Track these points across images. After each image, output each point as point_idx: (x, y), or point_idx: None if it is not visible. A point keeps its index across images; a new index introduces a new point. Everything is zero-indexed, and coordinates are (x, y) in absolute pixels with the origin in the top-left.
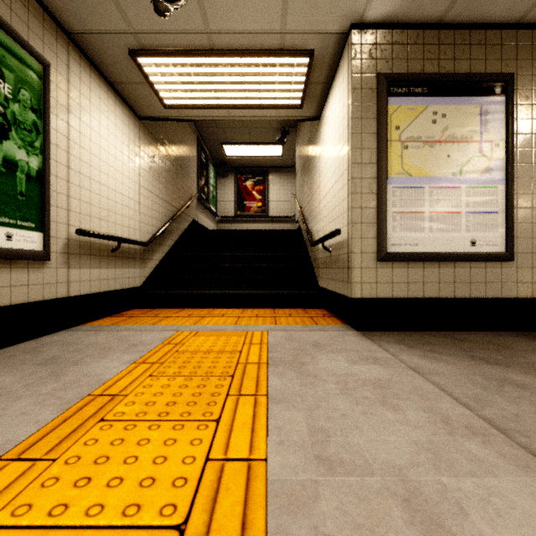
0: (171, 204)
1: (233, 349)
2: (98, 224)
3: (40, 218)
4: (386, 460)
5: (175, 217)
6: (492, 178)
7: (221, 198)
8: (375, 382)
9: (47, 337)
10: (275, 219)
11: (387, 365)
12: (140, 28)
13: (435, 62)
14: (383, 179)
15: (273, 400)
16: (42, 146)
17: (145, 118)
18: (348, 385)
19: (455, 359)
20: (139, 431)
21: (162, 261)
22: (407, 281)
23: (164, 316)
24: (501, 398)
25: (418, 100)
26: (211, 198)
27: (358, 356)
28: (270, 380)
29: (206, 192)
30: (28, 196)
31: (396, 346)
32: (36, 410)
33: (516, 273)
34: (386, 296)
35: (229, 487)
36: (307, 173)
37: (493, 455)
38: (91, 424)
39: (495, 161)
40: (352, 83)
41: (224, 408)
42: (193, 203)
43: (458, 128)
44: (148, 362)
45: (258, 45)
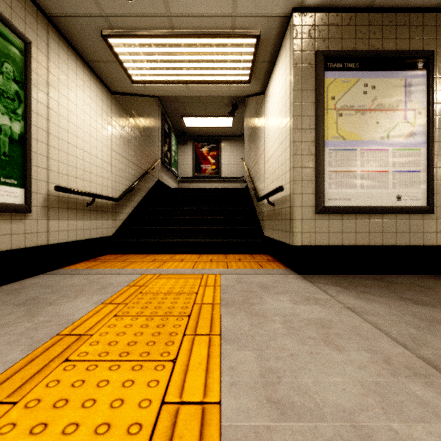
0: (139, 166)
1: (190, 291)
2: (75, 182)
3: (22, 176)
4: (336, 403)
5: (142, 177)
6: (415, 142)
7: (181, 162)
8: (318, 322)
9: (28, 280)
10: (226, 179)
11: (327, 305)
12: (110, 12)
13: (365, 41)
14: (321, 142)
15: (226, 340)
16: (24, 113)
17: (116, 93)
18: (294, 325)
19: (386, 300)
20: (100, 372)
21: (132, 214)
22: (341, 231)
23: (132, 261)
24: (434, 337)
25: (351, 73)
26: (173, 162)
27: (301, 297)
28: (222, 320)
29: (169, 156)
30: (11, 156)
31: (333, 288)
32: (7, 350)
33: (436, 224)
34: (323, 243)
35: (183, 434)
36: (254, 140)
37: (438, 397)
38: (56, 364)
39: (418, 126)
40: (293, 59)
41: (181, 348)
42: (158, 166)
43: (386, 98)
44: (115, 302)
45: (212, 27)
